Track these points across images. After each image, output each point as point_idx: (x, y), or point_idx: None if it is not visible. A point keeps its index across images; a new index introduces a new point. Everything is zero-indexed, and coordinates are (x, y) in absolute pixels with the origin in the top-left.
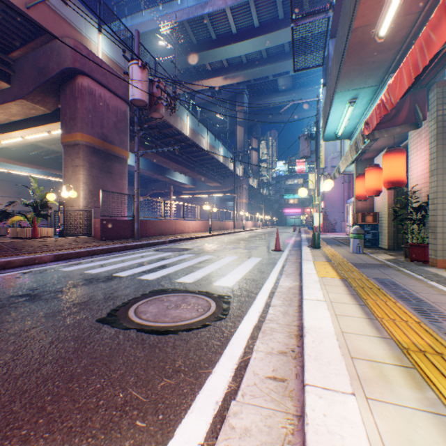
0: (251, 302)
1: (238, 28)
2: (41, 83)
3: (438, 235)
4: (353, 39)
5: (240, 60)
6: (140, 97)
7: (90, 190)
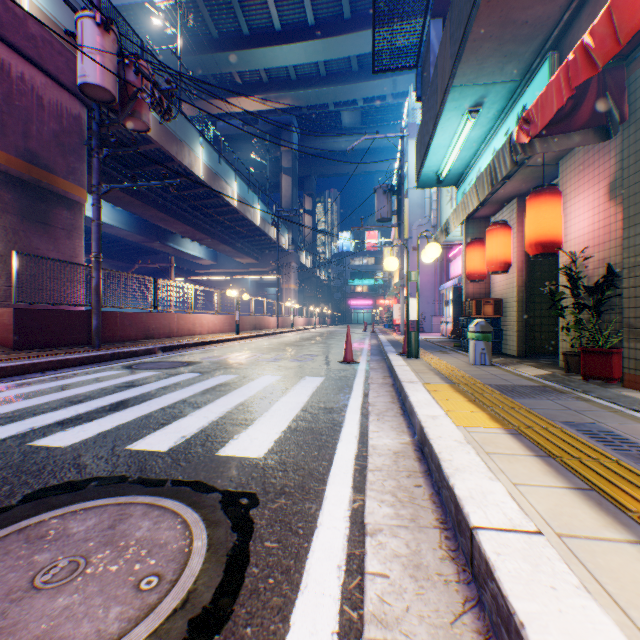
0: (311, 520)
1: (284, 22)
2: None
3: None
4: None
5: (287, 74)
6: (99, 80)
7: None
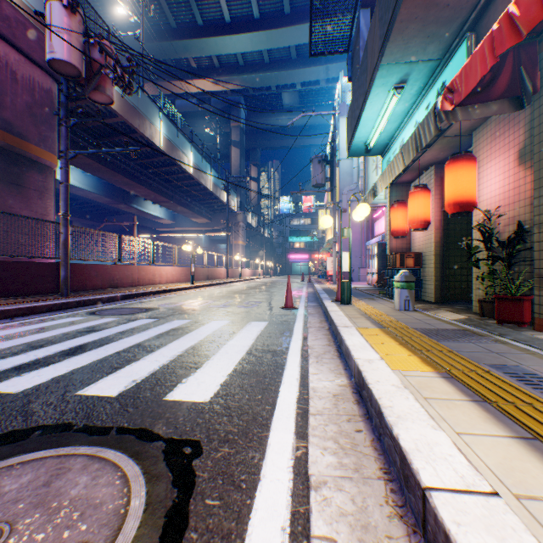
0: (254, 472)
1: (233, 15)
2: None
3: None
4: None
5: (236, 60)
6: (66, 57)
7: None
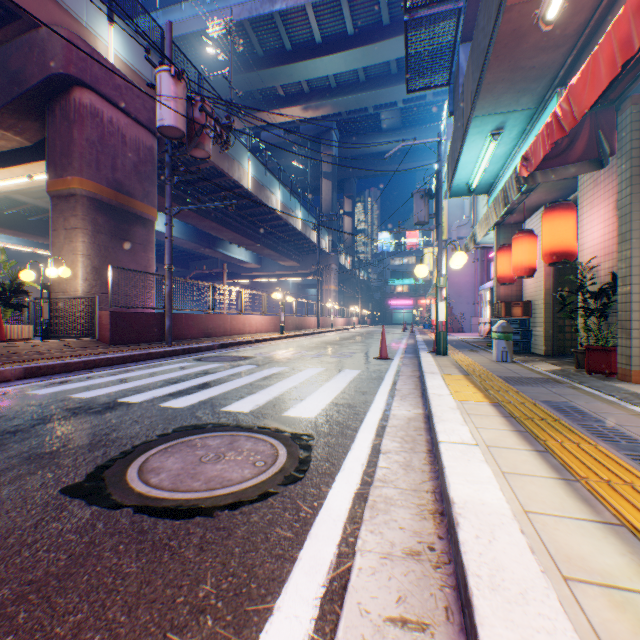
0: (347, 447)
1: (324, 35)
2: (13, 96)
3: (633, 332)
4: (505, 25)
5: (327, 83)
6: (173, 122)
7: (94, 267)
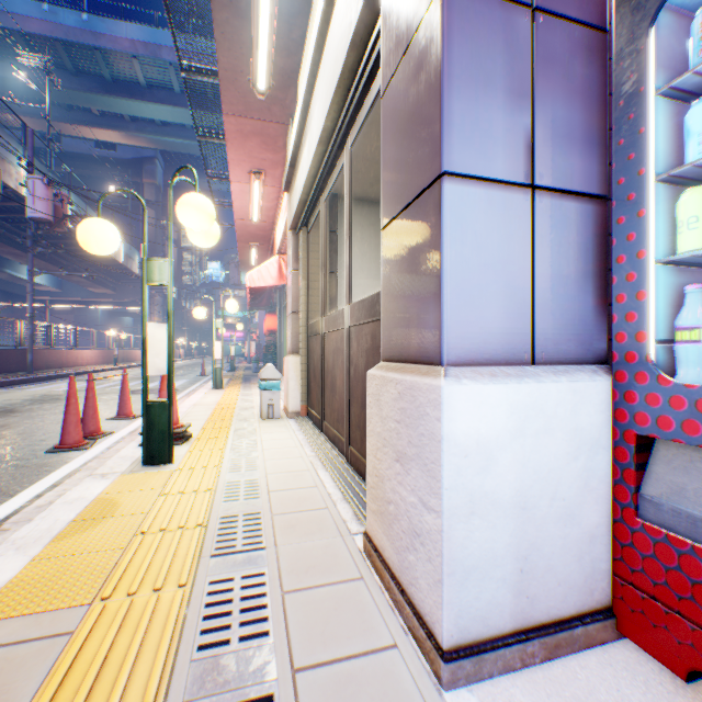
0: (188, 389)
1: (152, 85)
2: None
3: (279, 359)
4: (242, 261)
5: (153, 120)
6: (46, 216)
7: None
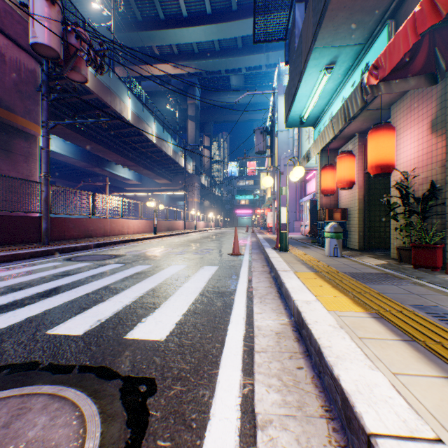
0: (204, 411)
1: (189, 11)
2: None
3: None
4: None
5: (192, 48)
6: (46, 41)
7: None
